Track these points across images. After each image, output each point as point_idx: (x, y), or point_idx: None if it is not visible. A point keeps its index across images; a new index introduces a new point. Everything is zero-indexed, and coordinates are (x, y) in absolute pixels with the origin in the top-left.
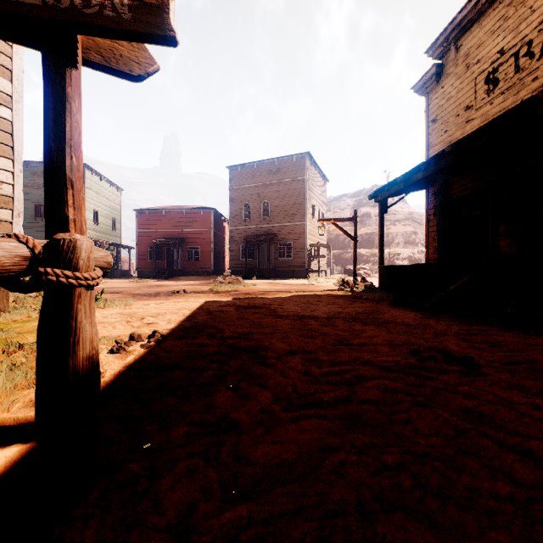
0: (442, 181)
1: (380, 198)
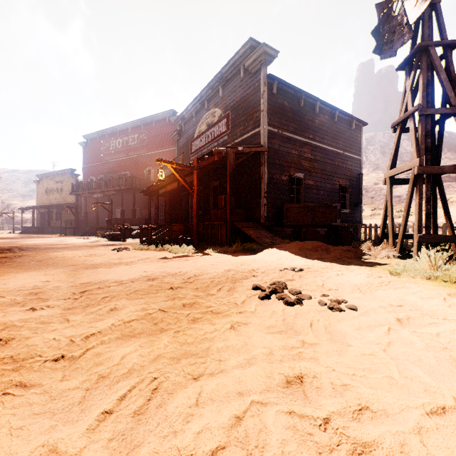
0: (33, 211)
1: (21, 210)
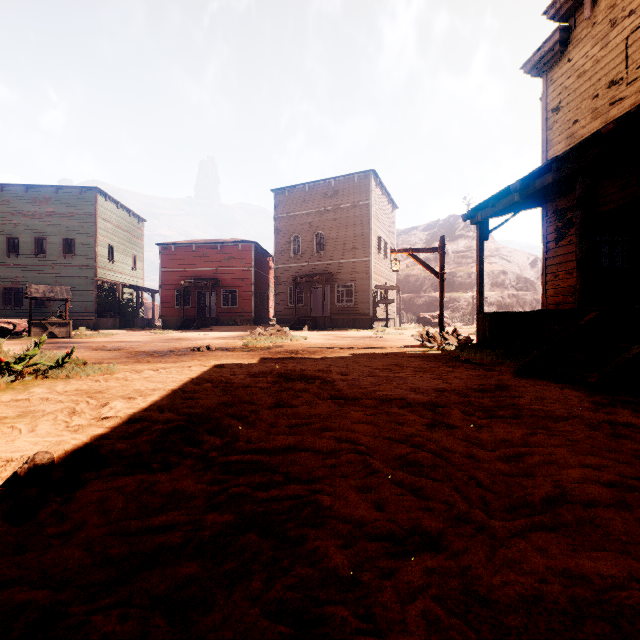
0: (586, 185)
1: (480, 217)
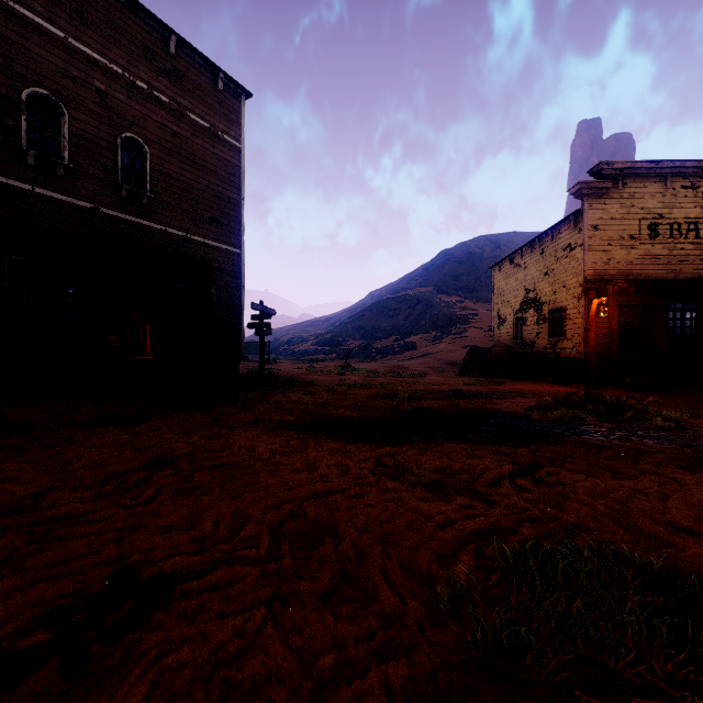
0: None
1: (634, 290)
